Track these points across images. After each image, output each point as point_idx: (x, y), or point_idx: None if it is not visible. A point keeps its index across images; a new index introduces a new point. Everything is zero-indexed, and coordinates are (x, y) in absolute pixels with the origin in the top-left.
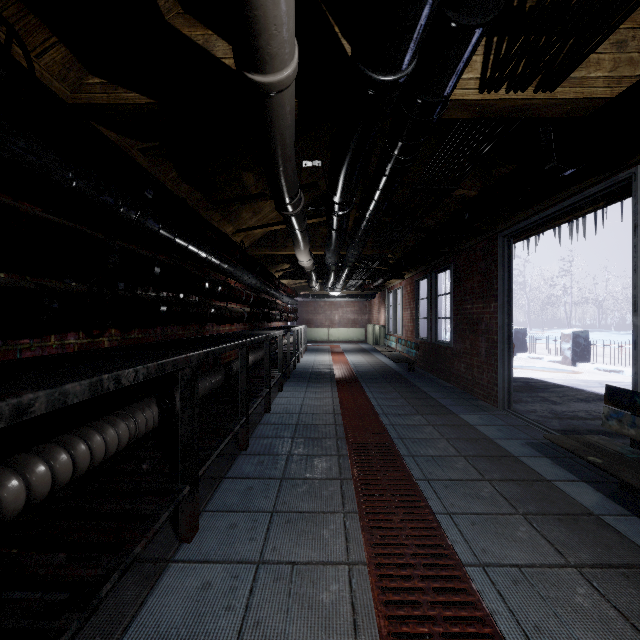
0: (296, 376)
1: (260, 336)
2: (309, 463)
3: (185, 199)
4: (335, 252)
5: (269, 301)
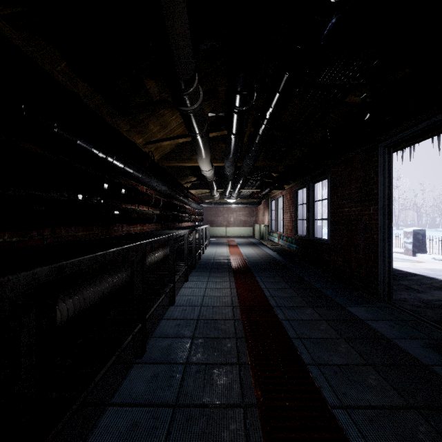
0: (200, 266)
1: (162, 236)
2: (207, 377)
3: (78, 94)
4: (233, 161)
5: (179, 206)
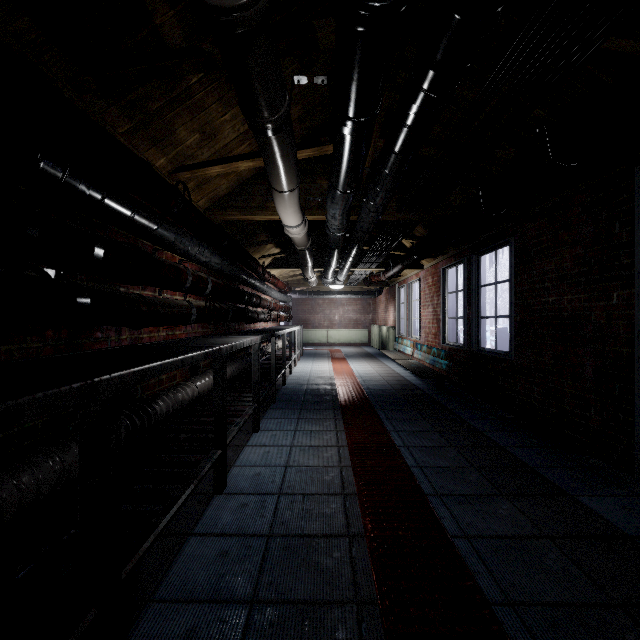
0: (284, 398)
1: (187, 355)
2: None
3: None
4: (344, 202)
5: (247, 294)
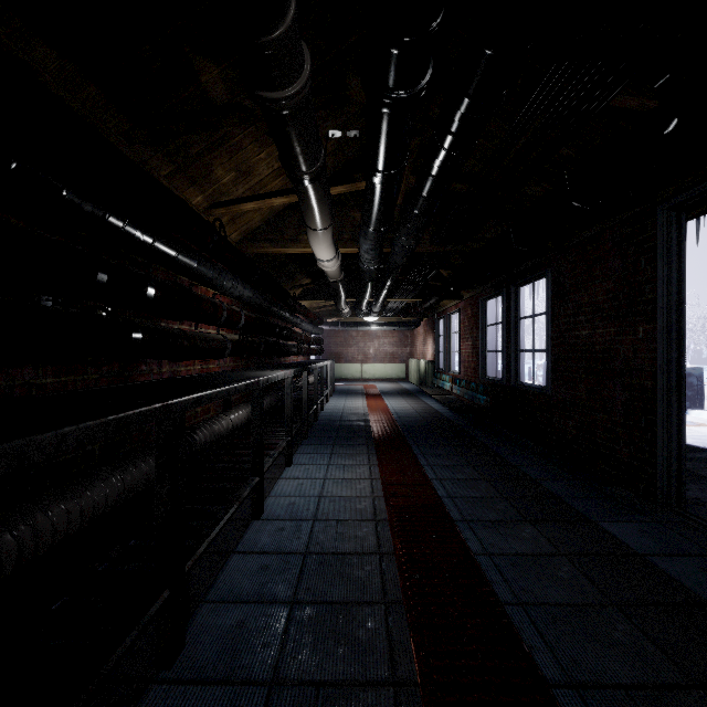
0: (317, 434)
1: (231, 385)
2: None
3: (24, 62)
4: (376, 238)
5: (278, 326)
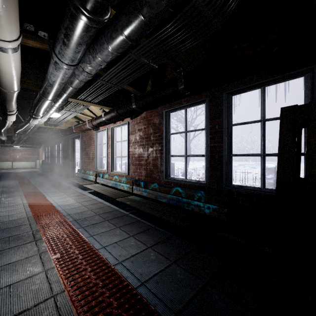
0: None
1: None
2: (9, 189)
3: None
4: (17, 138)
5: None
